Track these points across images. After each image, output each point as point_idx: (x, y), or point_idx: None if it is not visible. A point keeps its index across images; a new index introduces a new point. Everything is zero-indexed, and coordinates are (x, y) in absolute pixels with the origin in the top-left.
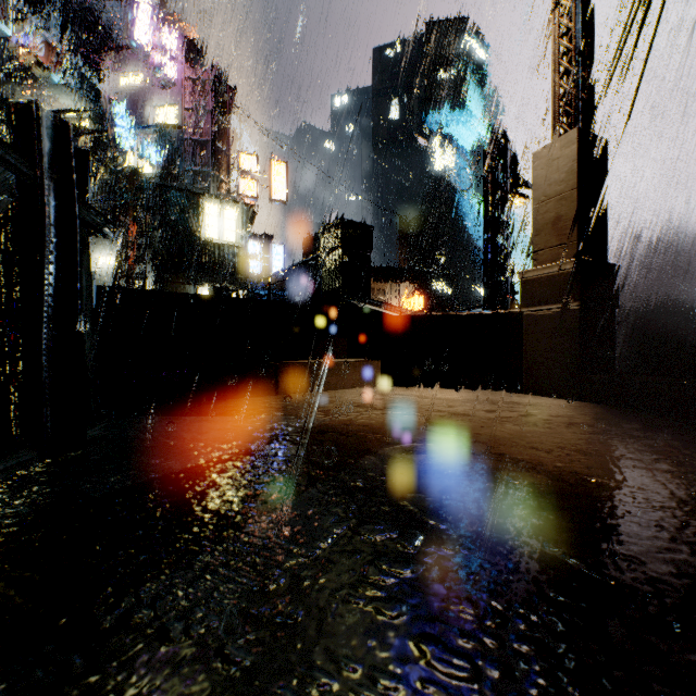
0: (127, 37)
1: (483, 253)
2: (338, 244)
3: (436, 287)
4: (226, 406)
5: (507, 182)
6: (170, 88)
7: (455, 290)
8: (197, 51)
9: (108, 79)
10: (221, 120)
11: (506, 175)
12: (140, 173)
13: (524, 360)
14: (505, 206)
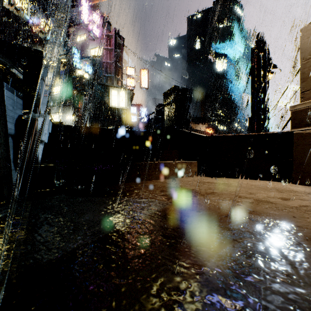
0: (78, 18)
1: (251, 104)
2: (173, 99)
3: (218, 126)
4: (108, 188)
5: (265, 64)
6: (96, 40)
7: (227, 128)
8: (108, 23)
9: (71, 39)
10: (118, 52)
11: (265, 60)
12: (84, 78)
13: (294, 162)
14: (264, 77)
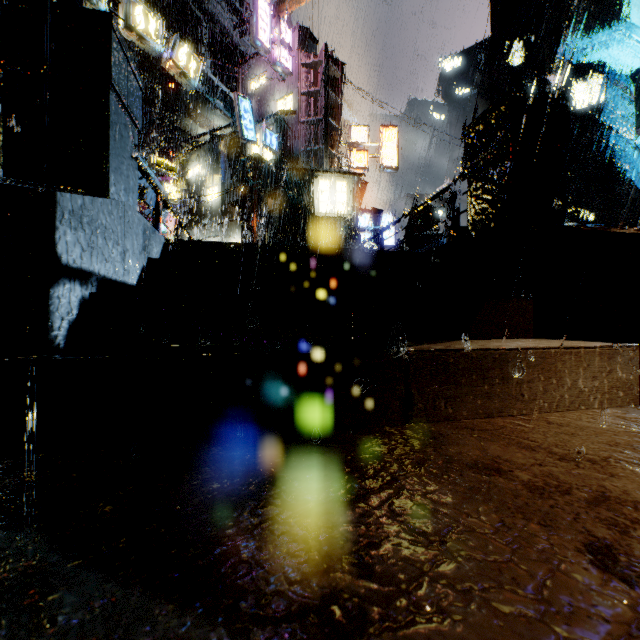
0: (253, 38)
1: None
2: (504, 136)
3: None
4: (276, 477)
5: None
6: (288, 79)
7: None
8: (312, 38)
9: (242, 88)
10: (333, 96)
11: None
12: (263, 159)
13: None
14: None
